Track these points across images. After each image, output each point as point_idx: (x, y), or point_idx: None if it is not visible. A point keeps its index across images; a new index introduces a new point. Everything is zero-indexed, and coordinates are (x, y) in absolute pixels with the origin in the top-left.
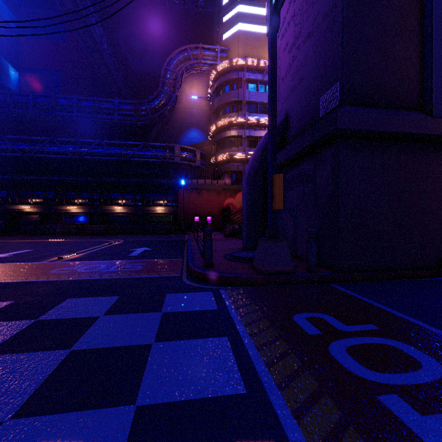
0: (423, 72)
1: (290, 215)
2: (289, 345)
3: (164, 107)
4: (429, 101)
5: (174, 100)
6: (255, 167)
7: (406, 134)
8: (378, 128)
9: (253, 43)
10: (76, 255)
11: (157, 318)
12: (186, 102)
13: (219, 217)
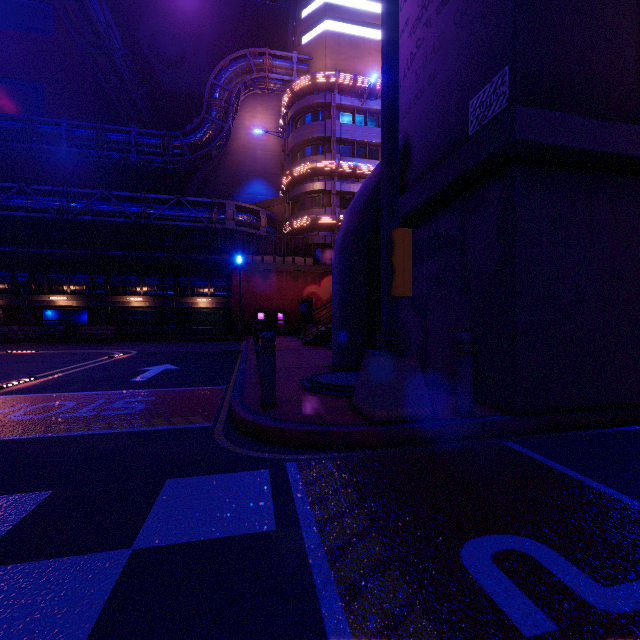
0: None
1: (414, 308)
2: None
3: (211, 143)
4: None
5: (226, 133)
6: (353, 227)
7: (633, 158)
8: (587, 145)
9: (348, 51)
10: (33, 380)
11: (111, 574)
12: (246, 139)
13: (295, 315)
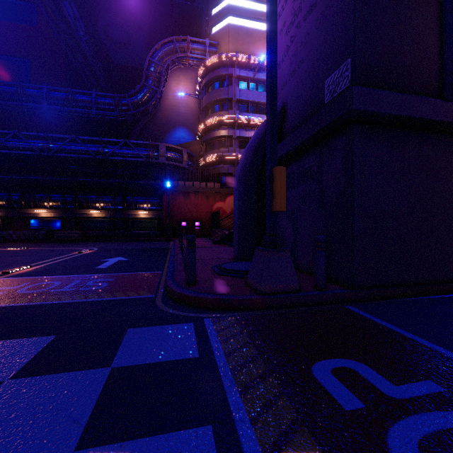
0: (442, 53)
1: (289, 219)
2: (319, 444)
3: (148, 102)
4: (451, 87)
5: (159, 95)
6: (248, 164)
7: (431, 121)
8: (400, 112)
9: (244, 38)
10: (29, 268)
11: (100, 381)
12: (173, 99)
13: (208, 223)
